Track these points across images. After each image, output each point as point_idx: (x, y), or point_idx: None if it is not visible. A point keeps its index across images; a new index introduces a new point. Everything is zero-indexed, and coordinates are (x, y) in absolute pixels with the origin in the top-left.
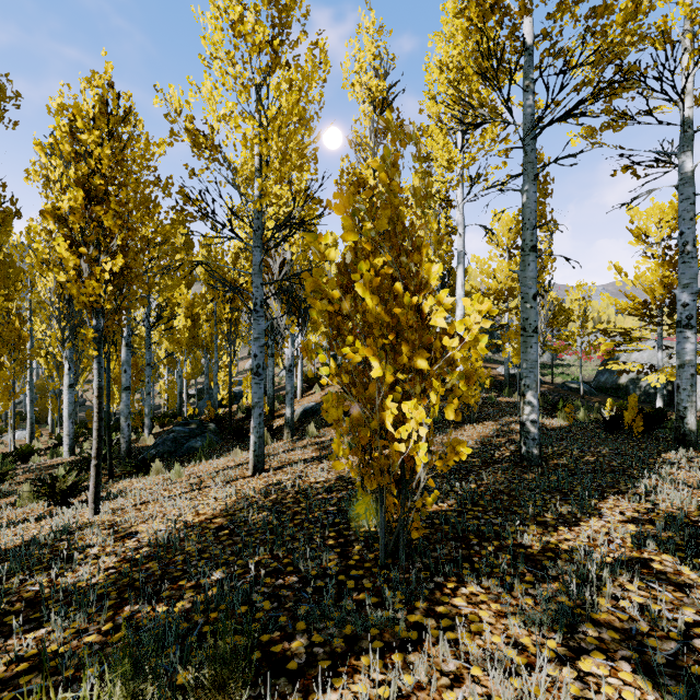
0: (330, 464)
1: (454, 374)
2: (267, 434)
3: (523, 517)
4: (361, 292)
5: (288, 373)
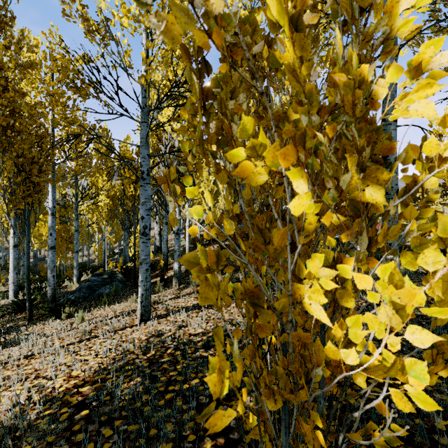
0: (209, 312)
1: (425, 215)
2: (159, 283)
3: (446, 404)
4: (274, 10)
5: (176, 235)
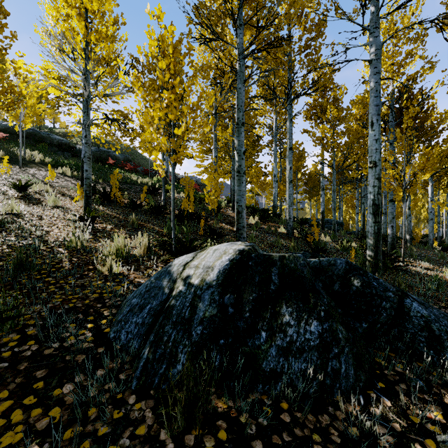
0: None
1: None
2: None
3: None
4: None
5: None
